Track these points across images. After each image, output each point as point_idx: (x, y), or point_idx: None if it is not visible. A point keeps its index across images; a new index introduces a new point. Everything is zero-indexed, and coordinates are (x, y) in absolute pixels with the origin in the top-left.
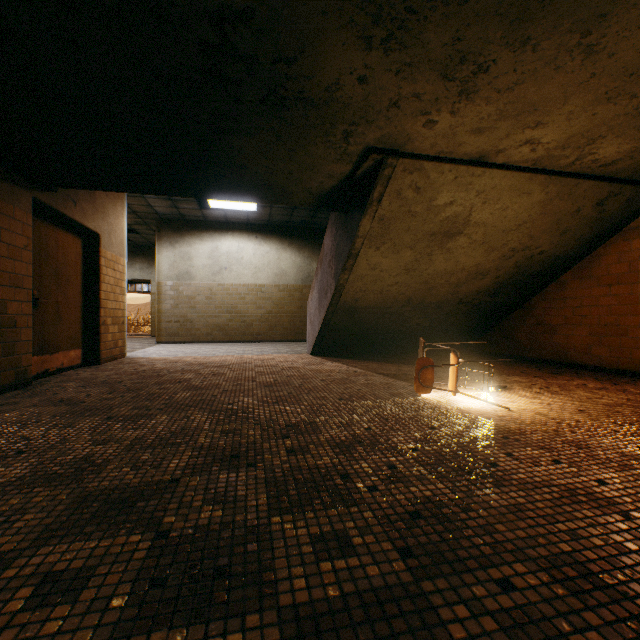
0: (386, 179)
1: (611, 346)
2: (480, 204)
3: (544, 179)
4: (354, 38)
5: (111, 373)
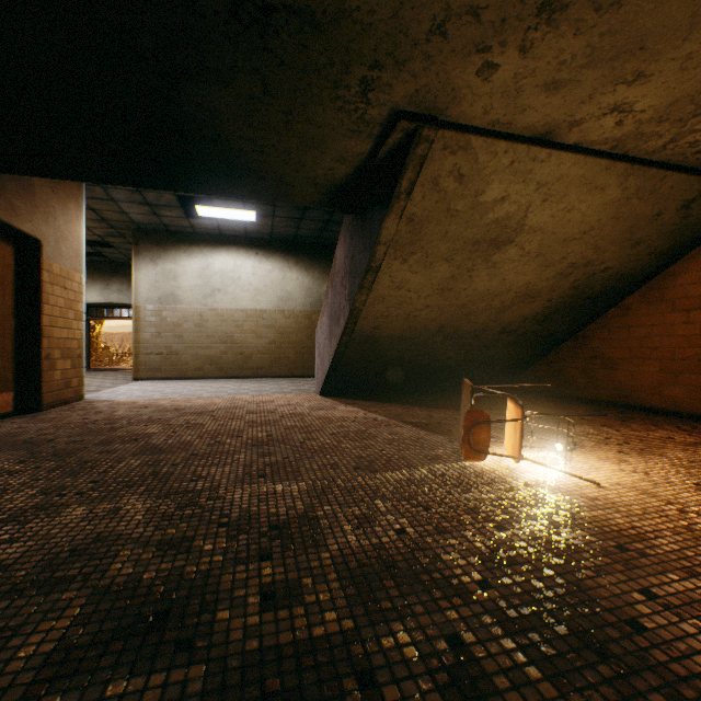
0: (419, 160)
1: (690, 386)
2: (540, 202)
3: (624, 169)
4: None
5: (47, 425)
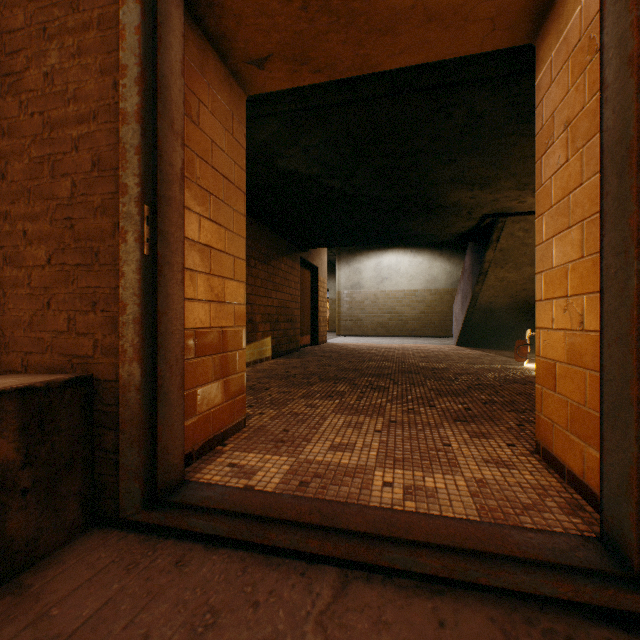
0: (500, 229)
1: None
2: None
3: None
4: (463, 190)
5: (329, 348)
